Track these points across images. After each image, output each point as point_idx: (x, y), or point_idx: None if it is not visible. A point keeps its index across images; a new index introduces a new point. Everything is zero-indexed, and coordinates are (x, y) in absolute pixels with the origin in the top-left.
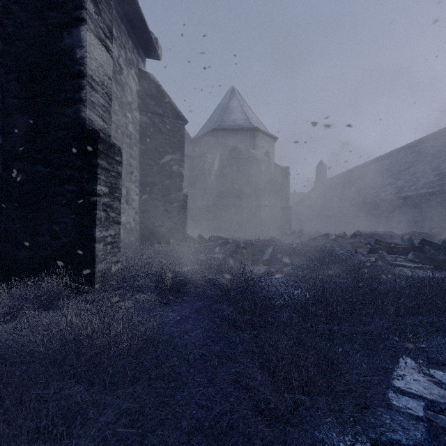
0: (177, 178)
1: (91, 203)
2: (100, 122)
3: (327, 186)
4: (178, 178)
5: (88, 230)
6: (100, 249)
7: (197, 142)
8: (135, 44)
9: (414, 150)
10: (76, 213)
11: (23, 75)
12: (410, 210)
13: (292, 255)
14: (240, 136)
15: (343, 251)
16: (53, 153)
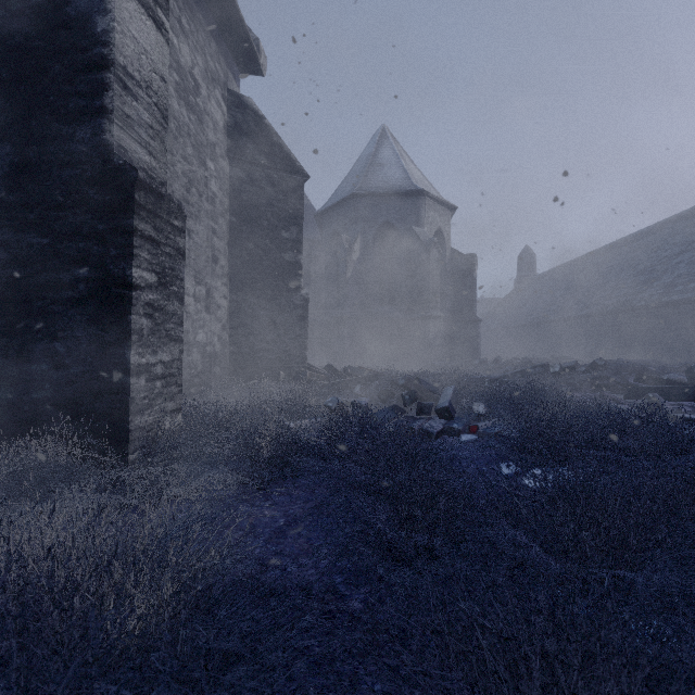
0: (291, 270)
1: (122, 302)
2: (144, 155)
3: (536, 287)
4: (293, 271)
5: (117, 352)
6: (139, 387)
7: (326, 217)
8: (222, 49)
9: (690, 224)
10: (95, 320)
11: (3, 69)
12: (686, 324)
13: (489, 400)
14: (396, 204)
15: (577, 394)
16: (54, 210)
